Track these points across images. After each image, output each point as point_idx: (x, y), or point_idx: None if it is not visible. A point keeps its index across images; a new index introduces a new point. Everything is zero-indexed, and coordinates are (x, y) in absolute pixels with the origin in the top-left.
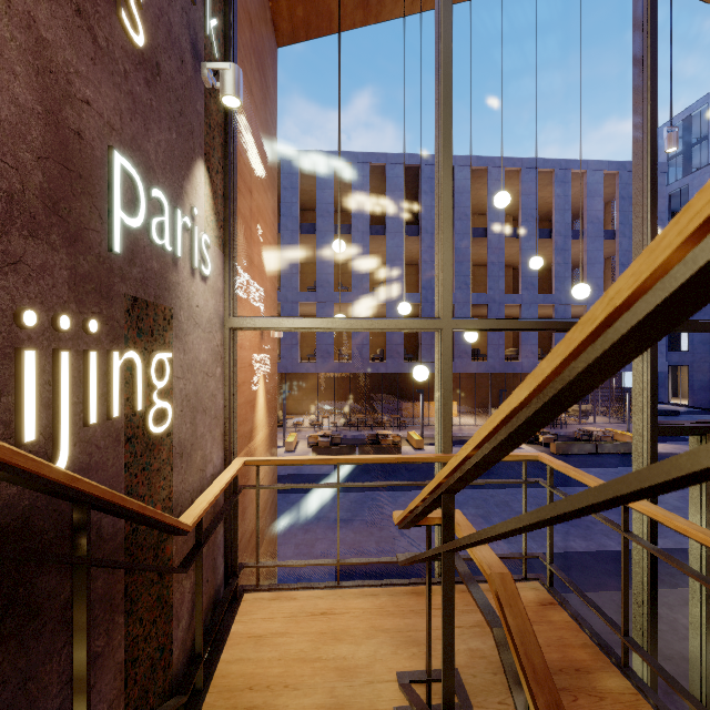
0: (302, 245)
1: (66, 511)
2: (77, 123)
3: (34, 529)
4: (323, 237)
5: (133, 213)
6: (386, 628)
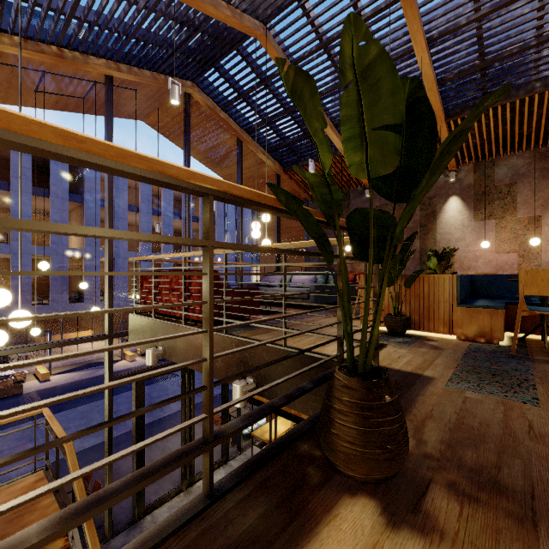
0: None
1: None
2: None
3: None
4: None
5: None
6: None
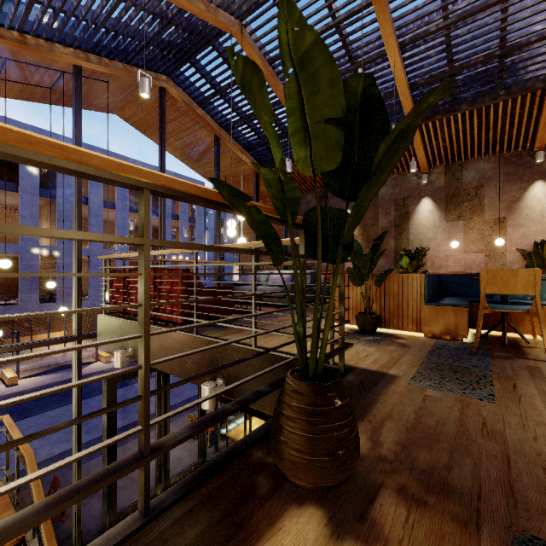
0: None
1: None
2: None
3: None
4: None
5: None
6: None
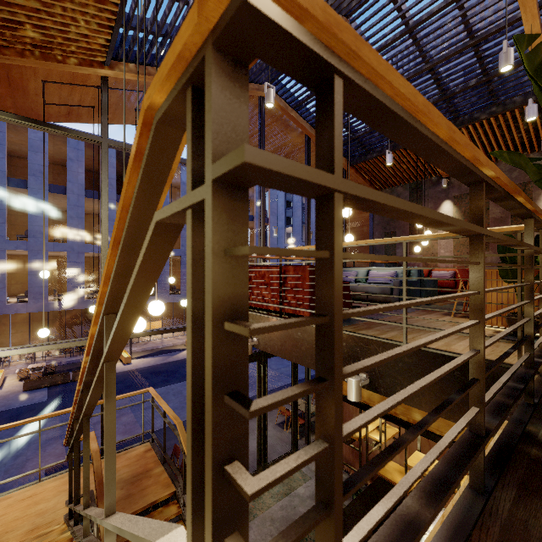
0: (10, 194)
1: None
2: None
3: None
4: (36, 194)
5: None
6: (66, 489)
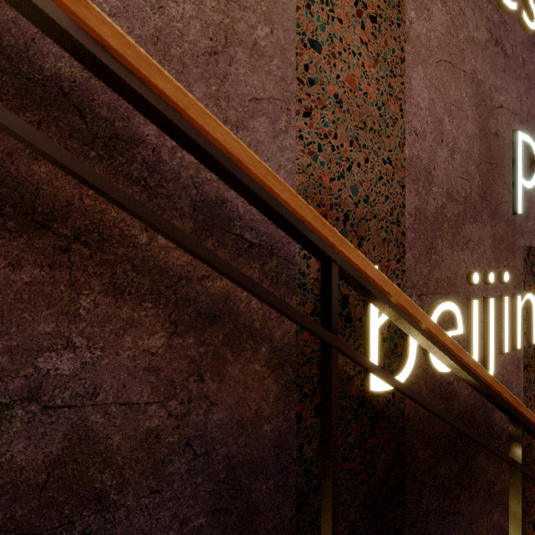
0: None
1: (489, 414)
2: (494, 127)
3: (475, 421)
4: None
5: (528, 176)
6: None
